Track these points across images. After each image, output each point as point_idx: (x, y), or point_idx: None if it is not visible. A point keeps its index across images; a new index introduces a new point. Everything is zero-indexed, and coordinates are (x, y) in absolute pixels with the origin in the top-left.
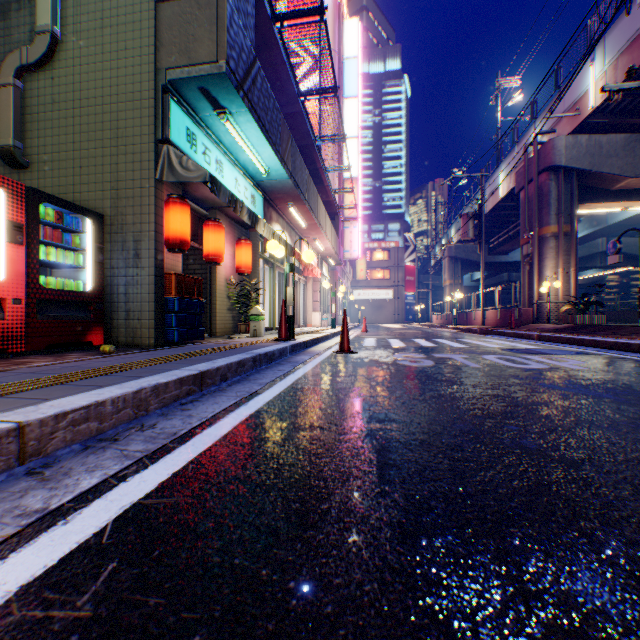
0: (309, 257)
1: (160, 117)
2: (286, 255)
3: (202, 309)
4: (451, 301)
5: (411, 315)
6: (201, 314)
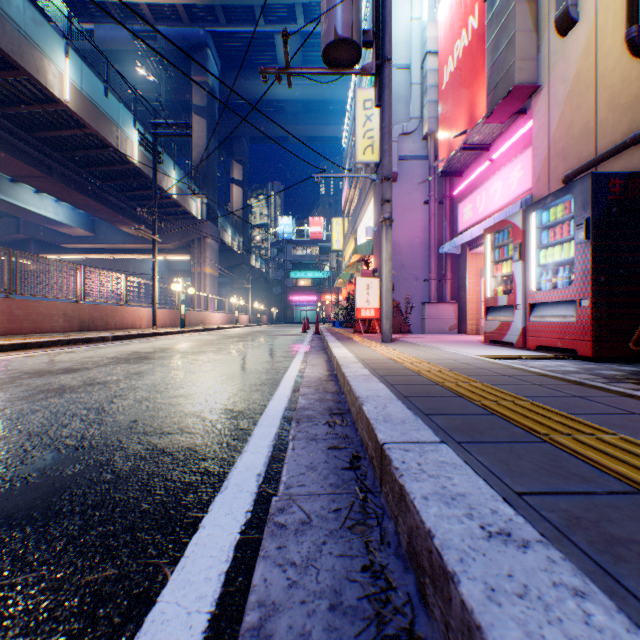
0: None
1: None
2: None
3: None
4: None
5: None
6: None
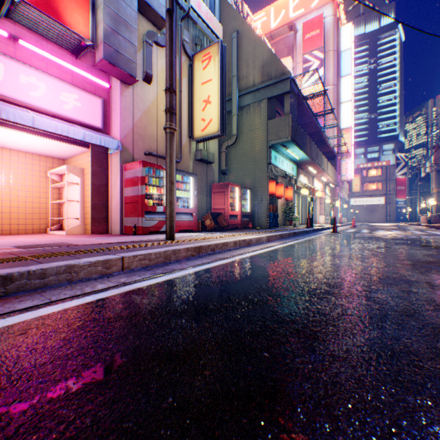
0: (319, 195)
1: (268, 156)
2: (308, 194)
3: (277, 216)
4: (432, 206)
5: (401, 216)
6: (277, 218)
